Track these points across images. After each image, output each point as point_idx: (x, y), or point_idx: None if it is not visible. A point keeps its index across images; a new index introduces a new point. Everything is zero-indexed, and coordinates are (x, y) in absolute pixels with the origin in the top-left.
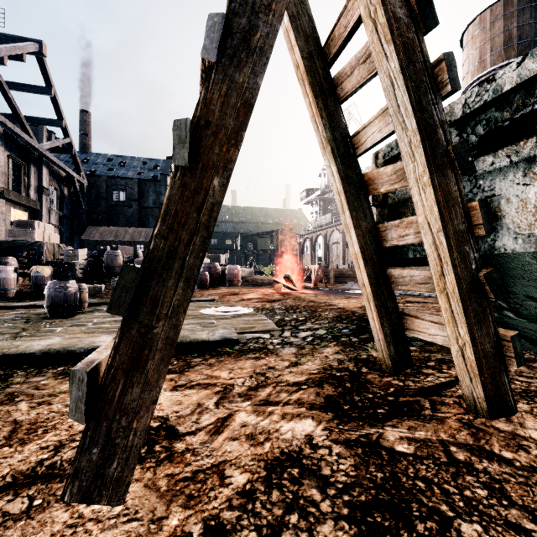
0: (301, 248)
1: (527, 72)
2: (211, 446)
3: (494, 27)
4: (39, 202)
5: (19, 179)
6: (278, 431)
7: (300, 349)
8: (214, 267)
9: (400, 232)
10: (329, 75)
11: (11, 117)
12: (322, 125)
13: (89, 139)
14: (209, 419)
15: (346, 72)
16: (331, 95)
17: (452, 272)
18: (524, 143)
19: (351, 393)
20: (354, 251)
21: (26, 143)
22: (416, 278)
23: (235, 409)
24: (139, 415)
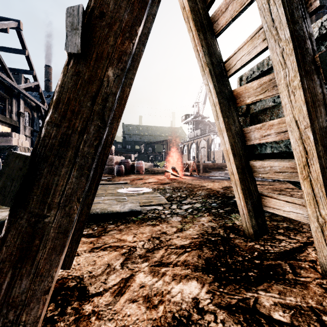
0: (182, 151)
1: None
2: (113, 309)
3: None
4: (18, 122)
5: (5, 107)
6: (170, 293)
7: (184, 218)
8: (127, 162)
9: (262, 132)
10: (207, 14)
11: (0, 68)
12: (202, 52)
13: (50, 83)
14: (114, 280)
15: (221, 9)
16: (209, 29)
17: (317, 162)
18: None
19: (225, 256)
20: (225, 148)
21: (9, 84)
22: (275, 168)
23: (136, 269)
24: (29, 307)
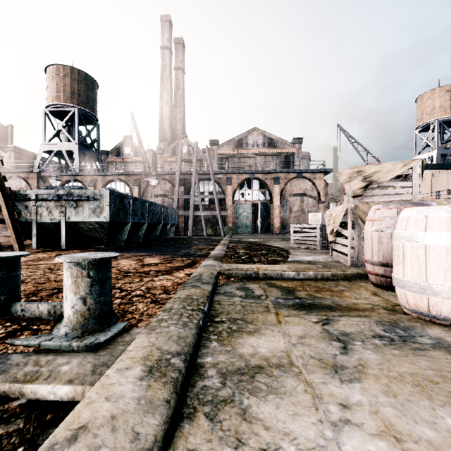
0: None
1: (25, 193)
2: None
3: (66, 79)
4: None
5: None
6: None
7: None
8: None
9: None
10: None
11: None
12: None
13: None
14: None
15: None
16: None
17: (11, 224)
18: (25, 204)
19: None
20: None
21: None
22: (4, 226)
23: None
24: None
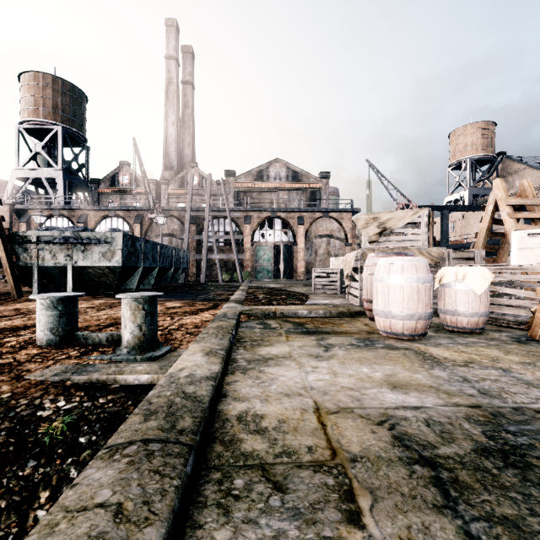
0: None
1: (24, 234)
2: None
3: (46, 90)
4: None
5: None
6: None
7: None
8: None
9: None
10: None
11: None
12: None
13: None
14: None
15: None
16: None
17: (9, 269)
18: (24, 246)
19: None
20: None
21: None
22: None
23: None
24: None
